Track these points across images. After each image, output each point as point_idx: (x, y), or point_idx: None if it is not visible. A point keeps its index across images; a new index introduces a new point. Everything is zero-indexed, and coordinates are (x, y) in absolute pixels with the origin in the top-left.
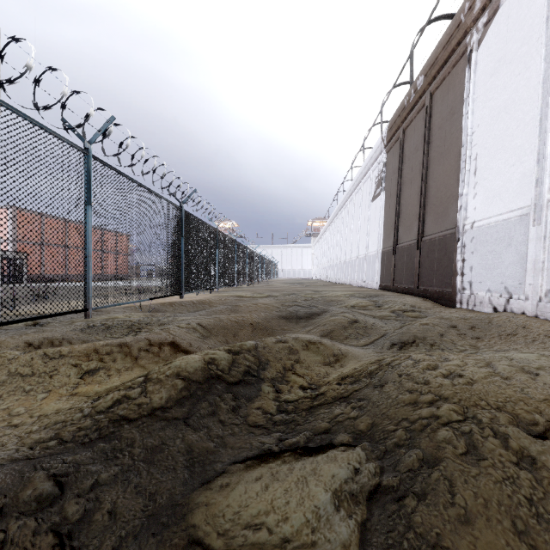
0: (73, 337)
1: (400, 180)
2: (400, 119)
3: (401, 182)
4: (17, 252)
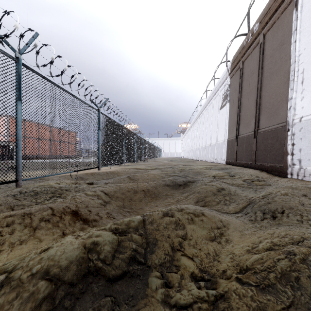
0: (2, 203)
1: (240, 94)
2: (240, 55)
3: (241, 95)
4: (10, 142)
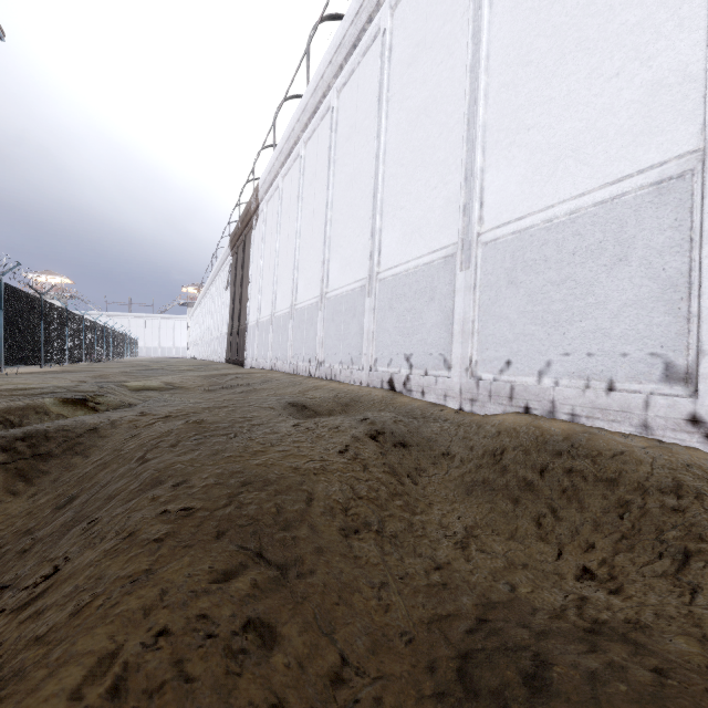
0: None
1: (236, 283)
2: (235, 239)
3: (236, 285)
4: None
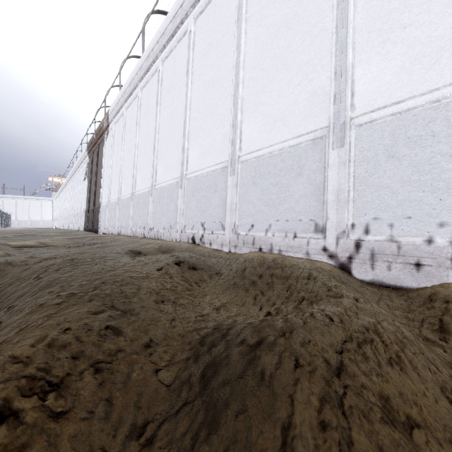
0: None
1: (92, 176)
2: (91, 146)
3: (92, 177)
4: None
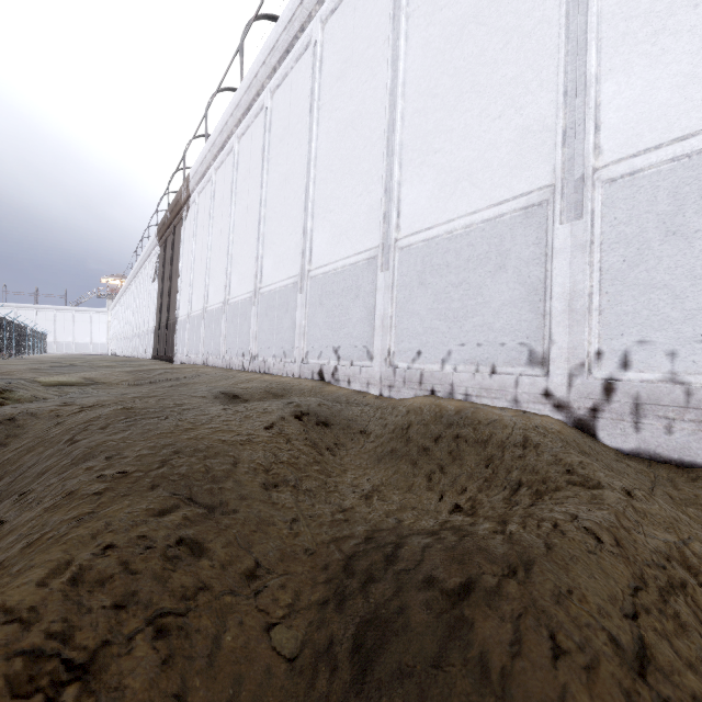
0: None
1: (164, 275)
2: (163, 229)
3: (165, 277)
4: None
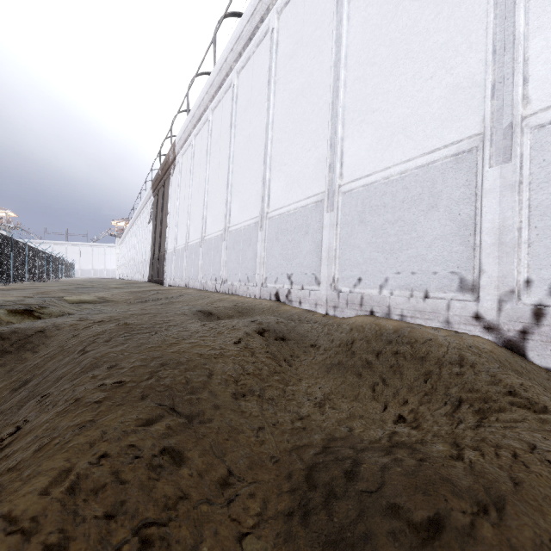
0: None
1: (157, 218)
2: (156, 183)
3: (157, 220)
4: None
